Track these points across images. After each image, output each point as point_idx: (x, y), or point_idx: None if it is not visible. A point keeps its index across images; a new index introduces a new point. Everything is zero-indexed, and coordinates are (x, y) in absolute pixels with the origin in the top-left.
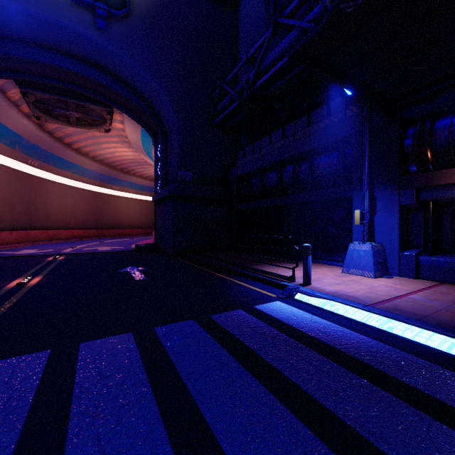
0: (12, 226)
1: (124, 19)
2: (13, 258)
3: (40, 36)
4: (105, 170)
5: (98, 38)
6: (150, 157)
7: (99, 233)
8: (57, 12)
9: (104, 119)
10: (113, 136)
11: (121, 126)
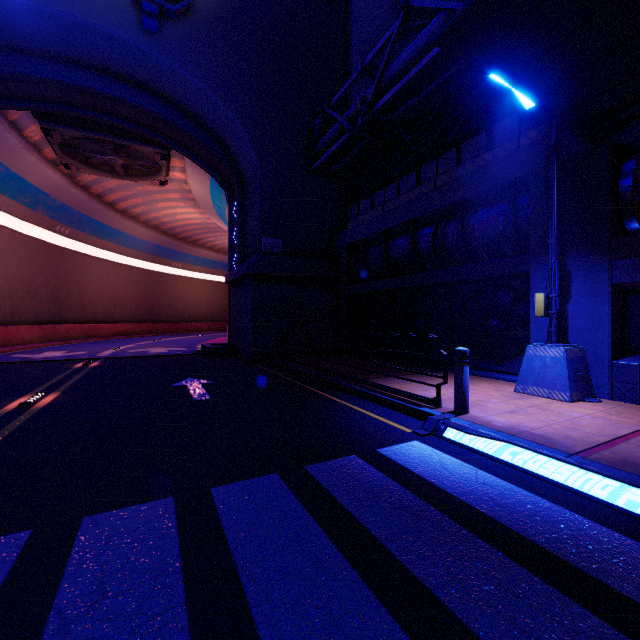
0: (34, 318)
1: (183, 17)
2: (28, 364)
3: (64, 46)
4: (162, 239)
5: (146, 45)
6: (223, 220)
7: (155, 328)
8: (88, 9)
9: (159, 166)
10: (172, 190)
11: (183, 176)
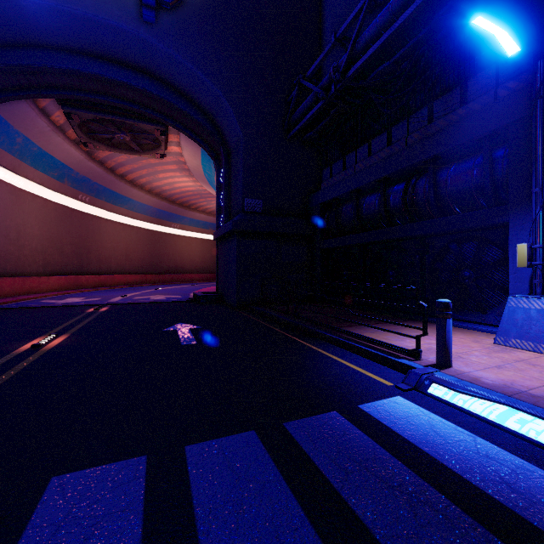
0: (61, 270)
1: (176, 8)
2: (52, 308)
3: (79, 40)
4: (163, 205)
5: (145, 34)
6: (213, 186)
7: (157, 279)
8: (97, 6)
9: (159, 141)
10: (170, 163)
11: (179, 149)
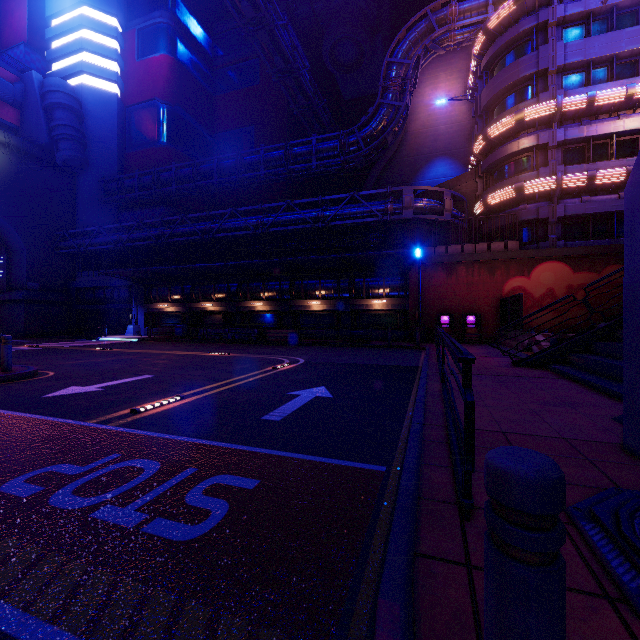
0: None
1: None
2: None
3: None
4: None
5: None
6: None
7: None
8: None
9: None
10: None
11: None
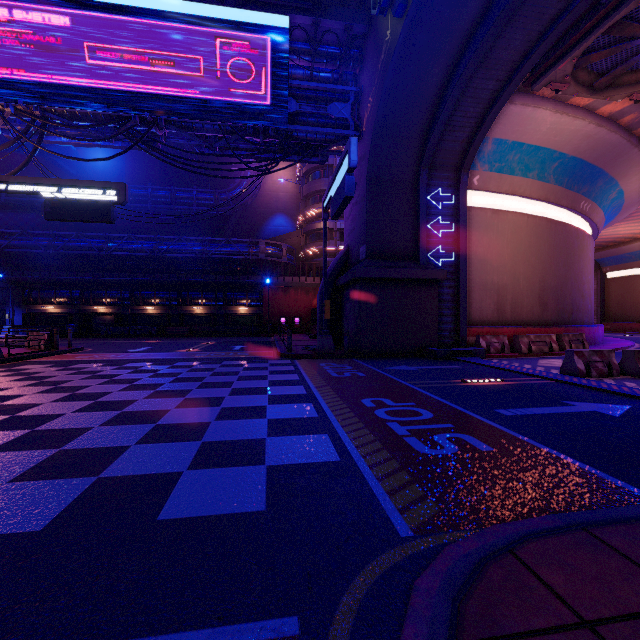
0: None
1: None
2: None
3: None
4: None
5: None
6: None
7: None
8: None
9: None
10: None
11: None
